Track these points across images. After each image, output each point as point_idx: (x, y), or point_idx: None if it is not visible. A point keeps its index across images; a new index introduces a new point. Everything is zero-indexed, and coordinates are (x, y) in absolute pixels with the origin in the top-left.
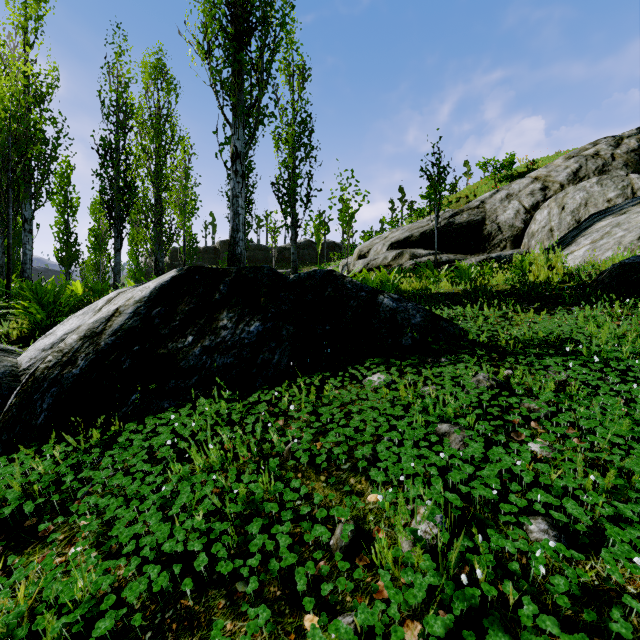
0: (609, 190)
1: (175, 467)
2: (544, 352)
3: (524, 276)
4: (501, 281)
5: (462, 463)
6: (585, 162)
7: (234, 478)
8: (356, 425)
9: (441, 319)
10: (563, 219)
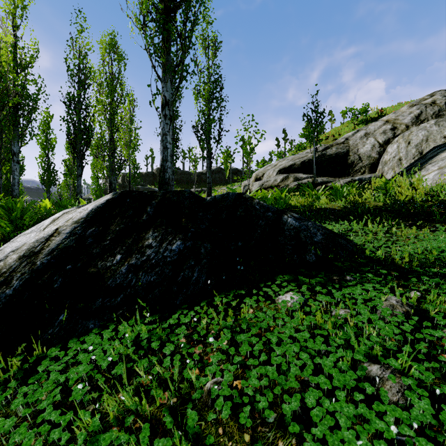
0: (445, 129)
1: (85, 417)
2: (445, 272)
3: (395, 196)
4: (370, 199)
5: (415, 434)
6: (425, 109)
7: (146, 441)
8: (278, 362)
9: (339, 236)
10: (409, 151)
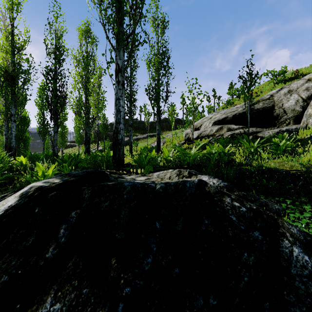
0: None
1: None
2: None
3: None
4: None
5: None
6: None
7: None
8: None
9: None
10: None
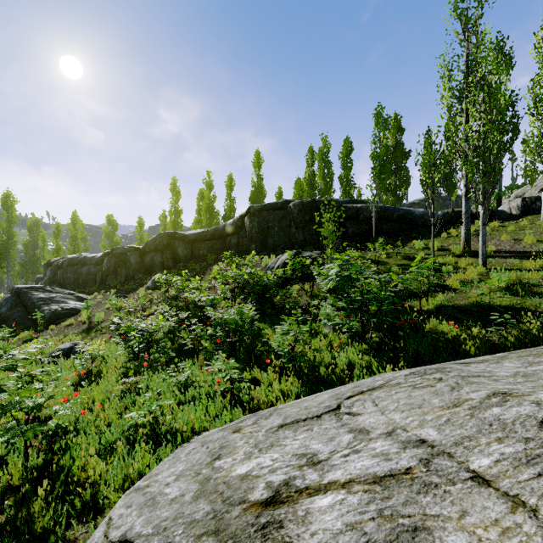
0: None
1: None
2: None
3: None
4: None
5: None
6: None
7: None
8: None
9: None
10: None
